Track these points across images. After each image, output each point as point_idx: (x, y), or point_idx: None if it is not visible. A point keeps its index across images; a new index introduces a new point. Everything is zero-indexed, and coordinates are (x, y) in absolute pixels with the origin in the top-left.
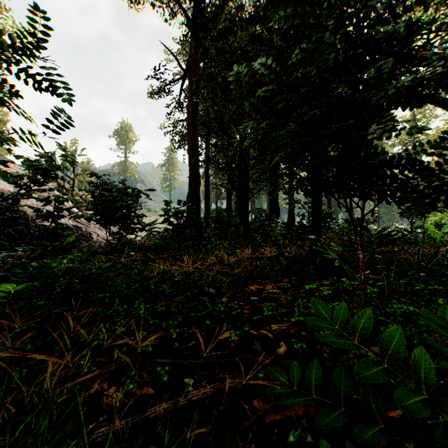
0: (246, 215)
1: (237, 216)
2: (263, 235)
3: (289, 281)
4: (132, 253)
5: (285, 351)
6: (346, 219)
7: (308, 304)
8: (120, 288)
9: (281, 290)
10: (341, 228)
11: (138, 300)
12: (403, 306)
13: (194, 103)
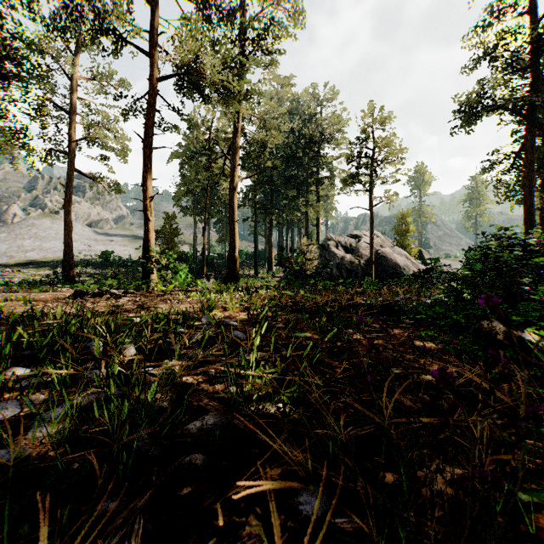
0: None
1: None
2: None
3: None
4: None
5: None
6: None
7: None
8: None
9: None
10: None
11: None
12: None
13: (529, 178)
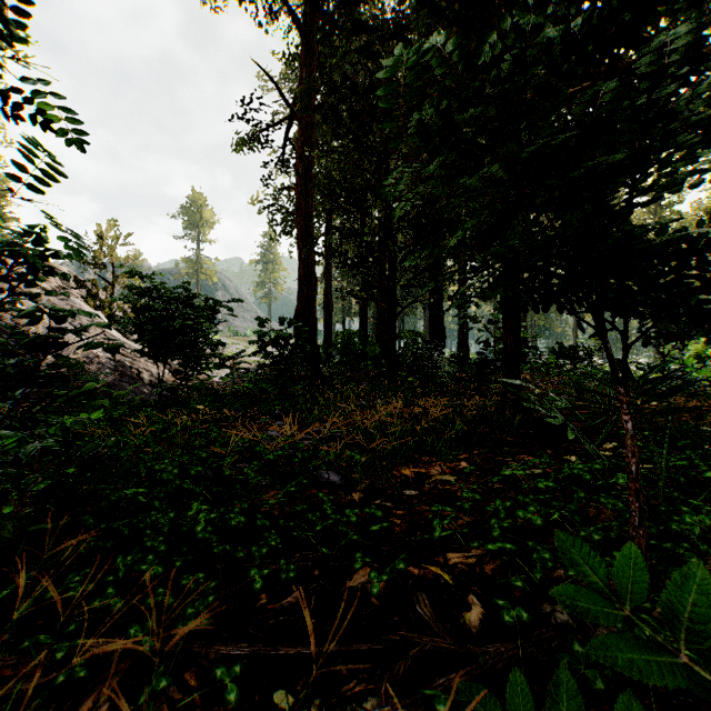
0: (392, 343)
1: (377, 344)
2: (420, 375)
3: (470, 458)
4: (200, 407)
5: (480, 617)
6: (551, 348)
7: (516, 512)
8: (168, 476)
9: (458, 477)
10: (546, 363)
11: (197, 501)
12: (702, 519)
13: (306, 159)
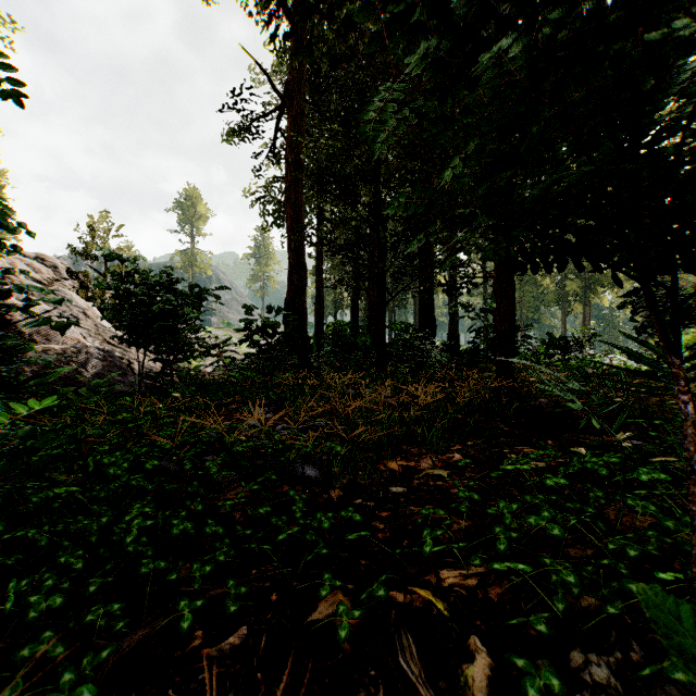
0: (382, 331)
1: (367, 335)
2: (410, 364)
3: (464, 450)
4: (176, 395)
5: (487, 672)
6: (541, 339)
7: (526, 518)
8: (116, 471)
9: (451, 471)
10: (536, 353)
11: (139, 502)
12: None
13: (296, 148)
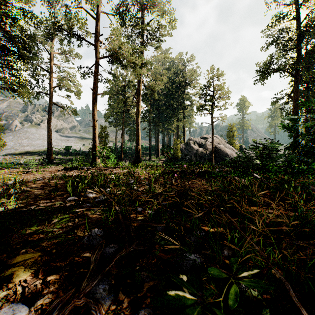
0: None
1: None
2: None
3: None
4: None
5: None
6: None
7: None
8: None
9: None
10: None
11: None
12: None
13: (295, 108)
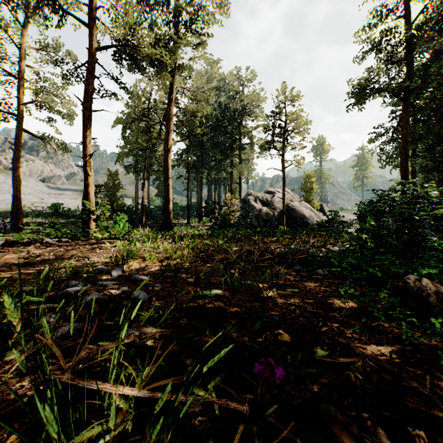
0: None
1: None
2: None
3: None
4: None
5: None
6: None
7: None
8: None
9: None
10: None
11: None
12: None
13: (405, 147)
